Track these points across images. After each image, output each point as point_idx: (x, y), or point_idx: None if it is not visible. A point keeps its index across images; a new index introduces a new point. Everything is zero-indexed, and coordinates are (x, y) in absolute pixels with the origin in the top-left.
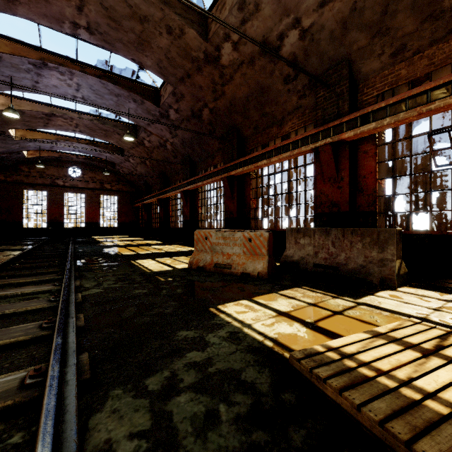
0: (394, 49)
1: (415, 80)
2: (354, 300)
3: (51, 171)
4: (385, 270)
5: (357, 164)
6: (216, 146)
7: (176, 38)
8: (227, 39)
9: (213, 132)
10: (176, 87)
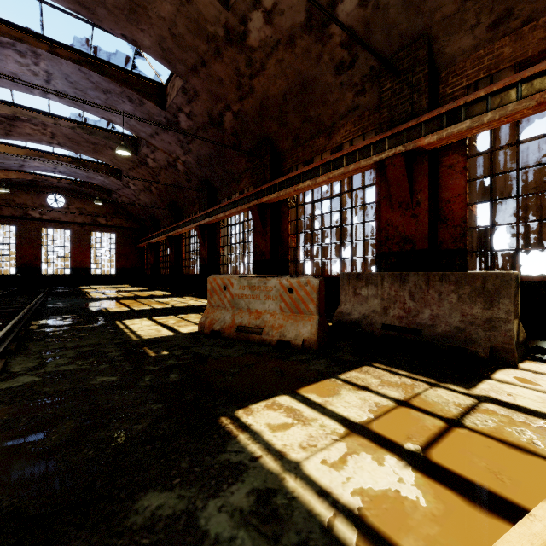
0: (495, 17)
1: (524, 61)
2: (467, 391)
3: (22, 200)
4: (498, 336)
5: (439, 184)
6: (243, 165)
7: (183, 3)
8: (256, 5)
9: (239, 146)
10: (187, 80)
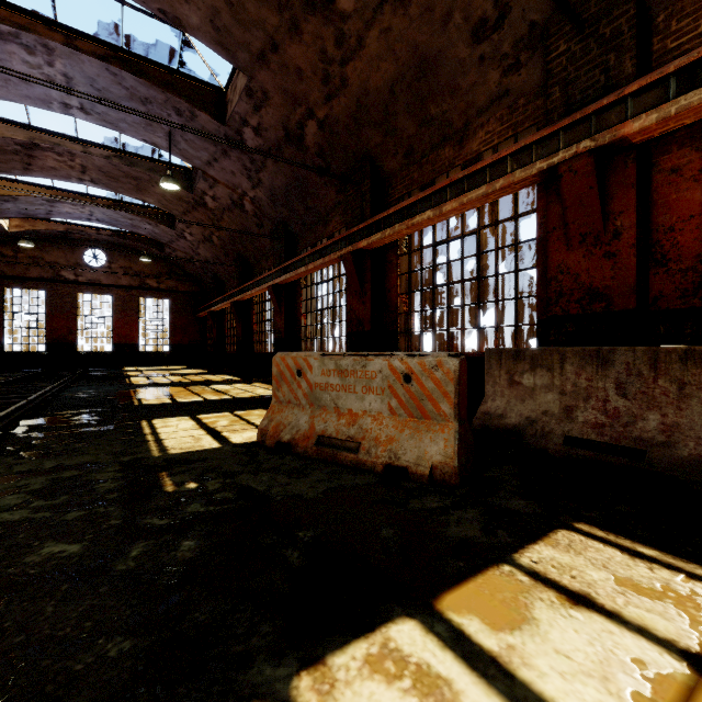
0: None
1: None
2: None
3: (53, 257)
4: None
5: (651, 202)
6: (332, 199)
7: None
8: None
9: (326, 170)
10: (253, 75)
